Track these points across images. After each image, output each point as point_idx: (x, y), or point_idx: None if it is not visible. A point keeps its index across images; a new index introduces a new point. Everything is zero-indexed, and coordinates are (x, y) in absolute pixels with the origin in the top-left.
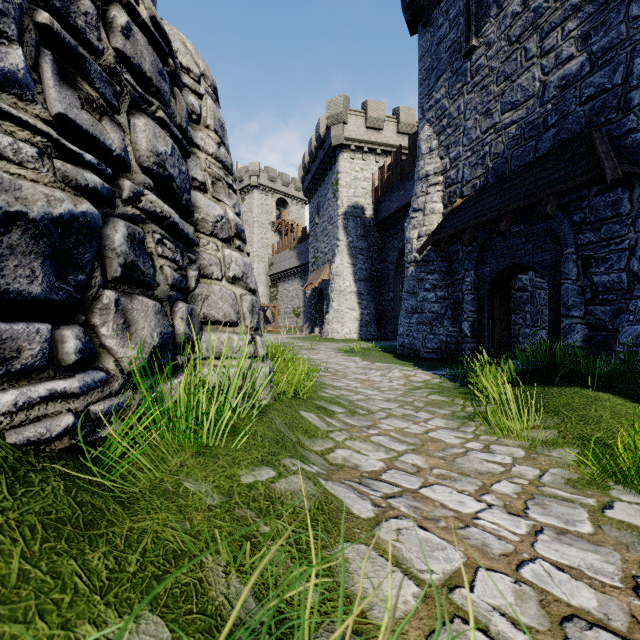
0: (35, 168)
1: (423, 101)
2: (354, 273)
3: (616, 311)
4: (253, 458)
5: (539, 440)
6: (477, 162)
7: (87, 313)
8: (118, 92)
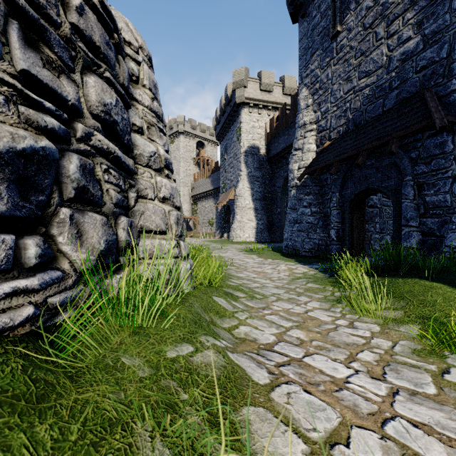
0: (2, 112)
1: (302, 71)
2: (252, 194)
3: (442, 222)
4: (176, 336)
5: (390, 318)
6: (341, 114)
7: (47, 226)
8: (73, 56)
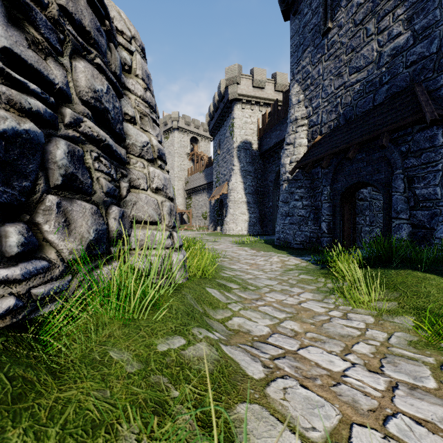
0: None
1: (293, 67)
2: (245, 188)
3: (432, 214)
4: (168, 328)
5: (384, 309)
6: (332, 109)
7: (32, 213)
8: (61, 39)
